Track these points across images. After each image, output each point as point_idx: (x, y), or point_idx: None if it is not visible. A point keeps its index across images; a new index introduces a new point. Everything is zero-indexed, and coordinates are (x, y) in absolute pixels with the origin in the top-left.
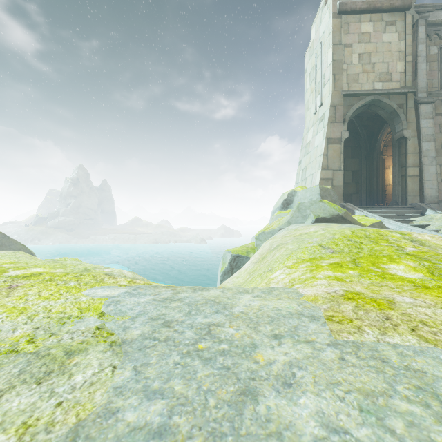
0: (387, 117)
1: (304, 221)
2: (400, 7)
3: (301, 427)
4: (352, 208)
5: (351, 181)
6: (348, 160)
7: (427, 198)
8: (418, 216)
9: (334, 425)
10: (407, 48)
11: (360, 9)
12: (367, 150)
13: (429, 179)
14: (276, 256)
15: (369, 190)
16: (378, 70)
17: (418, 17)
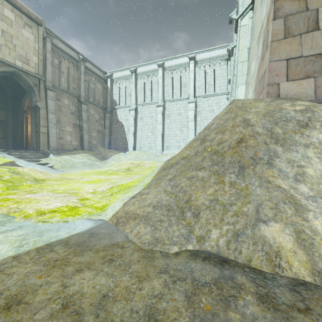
0: (27, 88)
1: None
2: (35, 20)
3: None
4: None
5: None
6: None
7: (52, 147)
8: (45, 158)
9: None
10: (40, 50)
11: None
12: (14, 106)
13: (52, 136)
14: None
15: (15, 137)
16: (19, 52)
17: (47, 35)
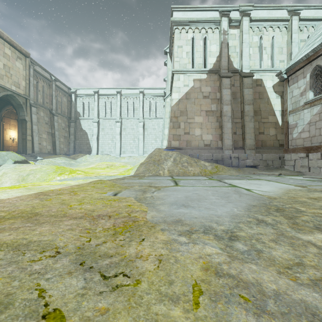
0: (16, 105)
1: (5, 163)
2: (25, 54)
3: (103, 177)
4: None
5: None
6: None
7: (36, 151)
8: (36, 160)
9: (103, 177)
10: (27, 76)
11: (6, 39)
12: None
13: (36, 142)
14: (39, 176)
15: None
16: (14, 79)
17: (31, 64)
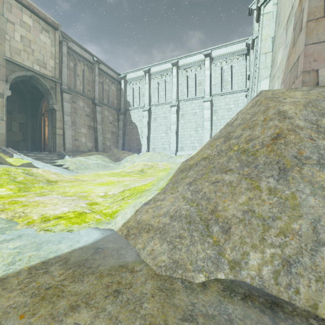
0: (44, 92)
1: None
2: (52, 25)
3: None
4: (12, 152)
5: (18, 130)
6: (16, 113)
7: (67, 149)
8: (60, 159)
9: None
10: (56, 54)
11: (21, 2)
12: (33, 110)
13: (68, 138)
14: None
15: (34, 139)
16: (36, 56)
17: (63, 39)
